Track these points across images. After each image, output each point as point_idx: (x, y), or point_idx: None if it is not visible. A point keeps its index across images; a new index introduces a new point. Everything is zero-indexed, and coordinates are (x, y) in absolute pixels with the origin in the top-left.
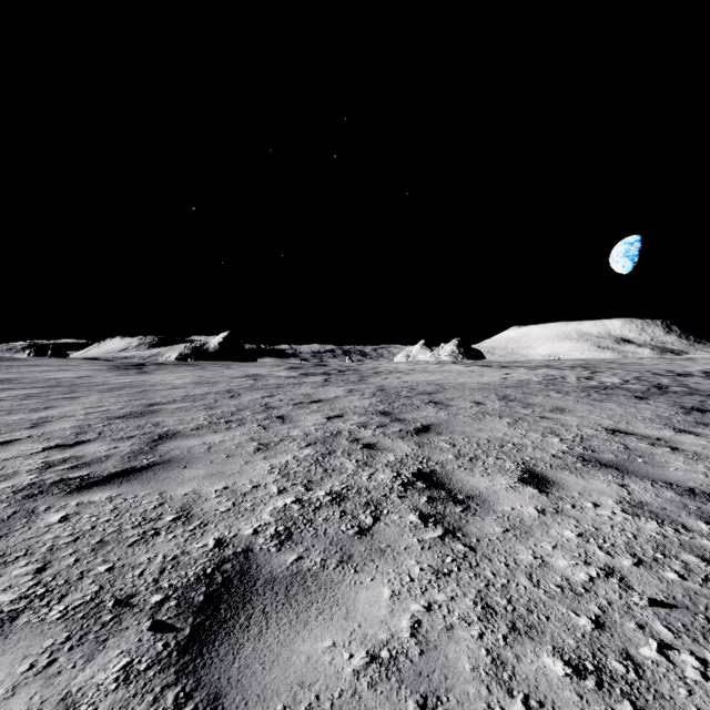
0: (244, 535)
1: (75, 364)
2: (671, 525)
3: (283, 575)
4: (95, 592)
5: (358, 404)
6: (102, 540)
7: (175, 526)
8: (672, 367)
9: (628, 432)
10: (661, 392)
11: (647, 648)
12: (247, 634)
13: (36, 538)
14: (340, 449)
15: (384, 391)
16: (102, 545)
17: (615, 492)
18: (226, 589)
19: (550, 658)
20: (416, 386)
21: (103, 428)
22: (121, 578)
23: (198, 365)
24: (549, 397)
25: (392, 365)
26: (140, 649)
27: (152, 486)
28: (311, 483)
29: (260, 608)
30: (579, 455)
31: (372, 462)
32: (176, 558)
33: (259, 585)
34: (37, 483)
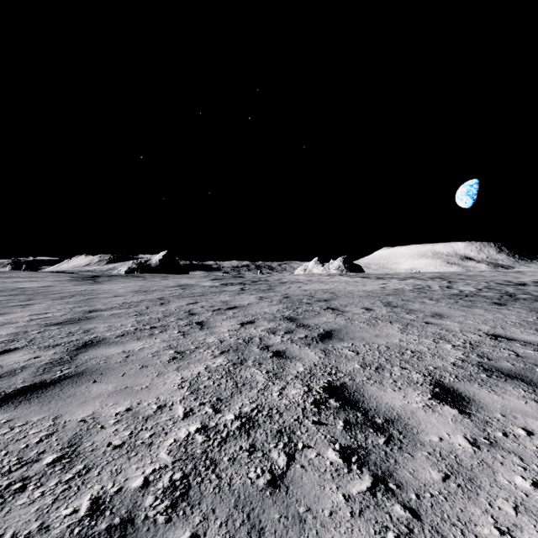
0: (130, 489)
1: (43, 276)
2: None
3: None
4: None
5: (268, 310)
6: None
7: (51, 473)
8: (508, 278)
9: (508, 337)
10: (513, 299)
11: None
12: None
13: None
14: (251, 358)
15: (288, 298)
16: None
17: (537, 411)
18: None
19: None
20: (314, 294)
21: (36, 335)
22: None
23: (141, 277)
24: (425, 304)
25: (293, 277)
26: None
27: (51, 407)
28: (220, 401)
29: None
30: (478, 363)
31: (282, 373)
32: None
33: None
34: None
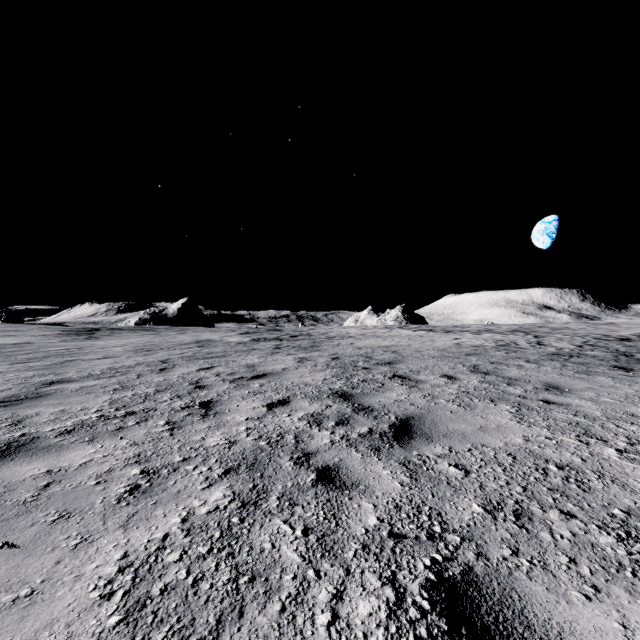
0: None
1: (26, 329)
2: None
3: None
4: None
5: (310, 380)
6: None
7: None
8: (603, 332)
9: None
10: (634, 360)
11: None
12: None
13: None
14: (276, 488)
15: (338, 360)
16: None
17: None
18: None
19: None
20: (372, 354)
21: None
22: None
23: (153, 330)
24: (524, 368)
25: (342, 330)
26: None
27: None
28: None
29: None
30: None
31: (334, 534)
32: None
33: None
34: None
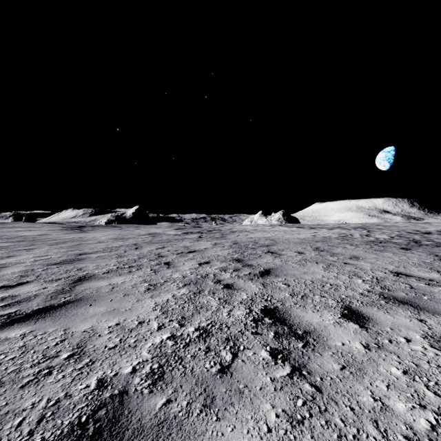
0: (123, 374)
1: (40, 226)
2: None
3: (151, 424)
4: None
5: (220, 253)
6: None
7: (67, 364)
8: (418, 228)
9: (407, 274)
10: (418, 244)
11: None
12: None
13: None
14: (207, 289)
15: (237, 244)
16: None
17: (417, 326)
18: None
19: None
20: (258, 241)
21: (41, 272)
22: None
23: (118, 227)
24: (346, 248)
25: (241, 227)
26: None
27: (61, 322)
28: (184, 319)
29: None
30: (380, 293)
31: (230, 299)
32: (58, 402)
33: (126, 438)
34: None
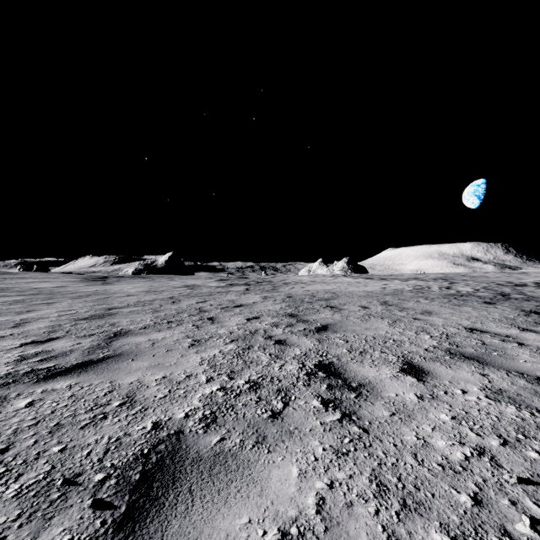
0: (177, 418)
1: (55, 277)
2: (527, 409)
3: (208, 455)
4: (48, 472)
5: (271, 308)
6: (59, 423)
7: (121, 410)
8: (511, 279)
9: (483, 330)
10: (505, 298)
11: (521, 524)
12: (175, 511)
13: (4, 422)
14: (256, 345)
15: (291, 297)
16: (58, 427)
17: (478, 380)
18: (159, 468)
19: (438, 534)
20: (316, 294)
21: (71, 328)
22: (71, 458)
23: (148, 278)
24: (419, 303)
25: (297, 278)
26: (80, 526)
27: (105, 376)
28: (233, 373)
29: (187, 486)
30: (446, 349)
31: (282, 355)
32: (119, 439)
33: (187, 464)
34: (12, 373)
